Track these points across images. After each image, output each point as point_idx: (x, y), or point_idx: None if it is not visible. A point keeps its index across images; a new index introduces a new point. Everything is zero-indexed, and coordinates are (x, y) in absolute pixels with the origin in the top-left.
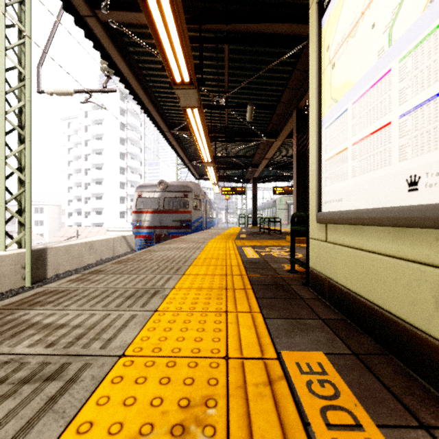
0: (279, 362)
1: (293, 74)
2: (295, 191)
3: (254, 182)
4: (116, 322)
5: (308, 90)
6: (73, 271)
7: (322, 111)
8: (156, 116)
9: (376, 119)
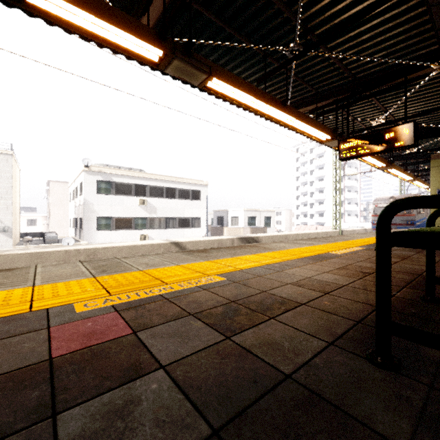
0: None
1: None
2: None
3: None
4: None
5: None
6: None
7: None
8: None
9: None
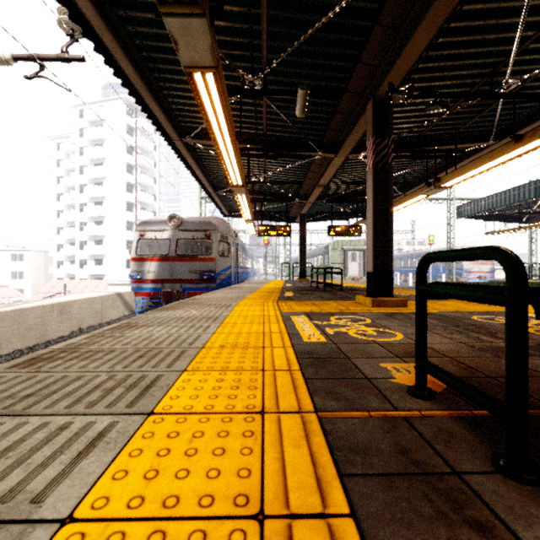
0: None
1: (373, 34)
2: (372, 226)
3: (301, 220)
4: None
5: (396, 61)
6: (26, 350)
7: None
8: (156, 111)
9: None
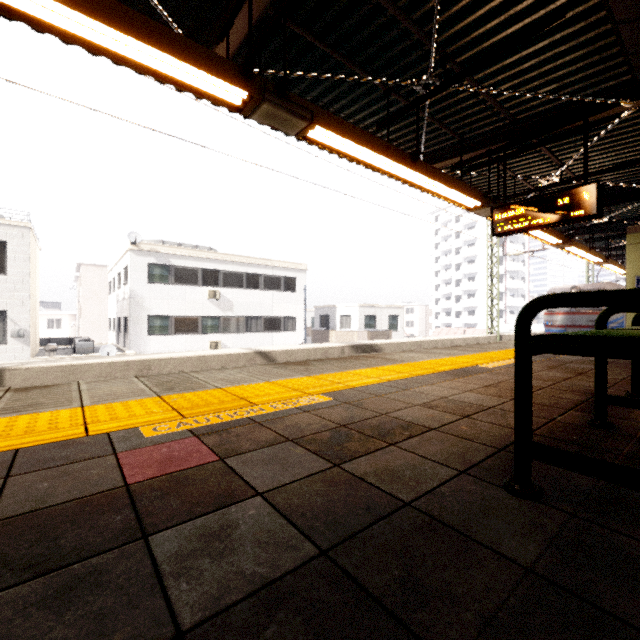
0: None
1: None
2: None
3: None
4: None
5: None
6: None
7: None
8: None
9: None
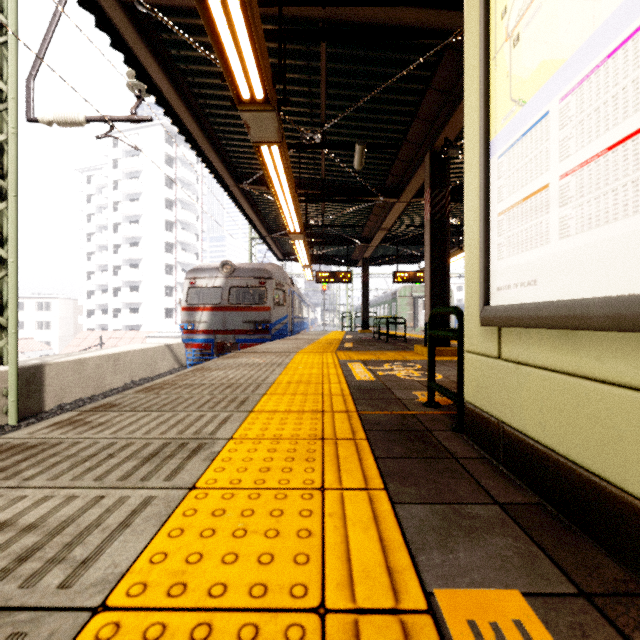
0: (434, 621)
1: (427, 96)
2: (429, 277)
3: (364, 265)
4: (110, 516)
5: (449, 121)
6: (86, 399)
7: (492, 127)
8: (215, 161)
9: (622, 117)
